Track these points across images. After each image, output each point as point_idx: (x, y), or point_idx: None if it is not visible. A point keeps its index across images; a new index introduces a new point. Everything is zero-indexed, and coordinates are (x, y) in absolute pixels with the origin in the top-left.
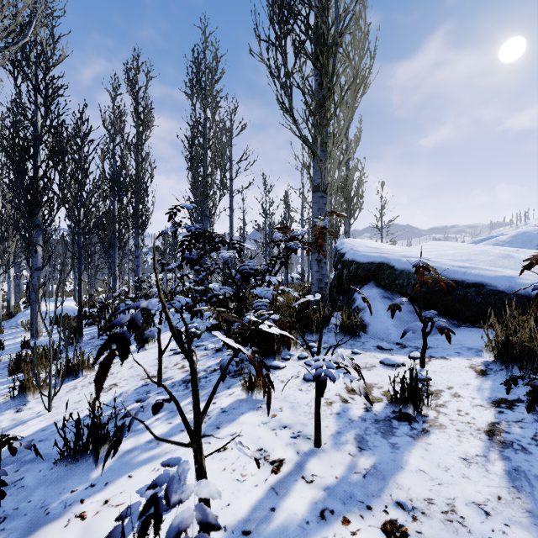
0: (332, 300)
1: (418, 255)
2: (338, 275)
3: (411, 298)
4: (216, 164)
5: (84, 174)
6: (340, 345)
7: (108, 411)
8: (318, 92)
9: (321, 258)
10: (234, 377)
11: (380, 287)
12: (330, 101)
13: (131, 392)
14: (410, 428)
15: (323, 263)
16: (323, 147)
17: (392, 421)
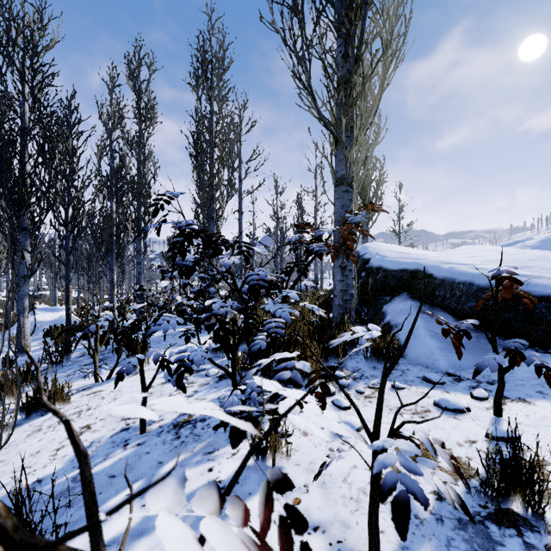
0: (355, 313)
1: (459, 261)
2: (362, 284)
3: (456, 314)
4: (223, 161)
5: (72, 169)
6: (374, 375)
7: (67, 474)
8: (343, 63)
9: (346, 265)
10: None
11: (415, 299)
12: (358, 74)
13: (105, 440)
14: (524, 544)
15: (348, 271)
16: (348, 132)
17: (488, 526)
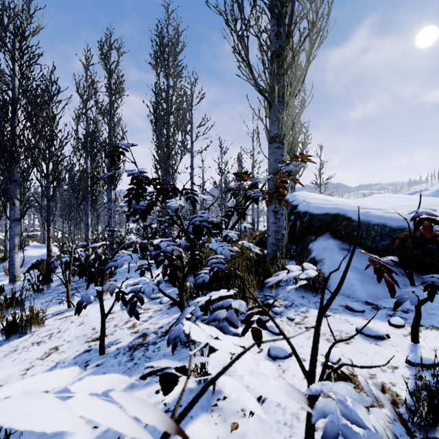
0: (286, 250)
1: (373, 207)
2: (291, 226)
3: (371, 251)
4: (177, 126)
5: (52, 131)
6: (303, 303)
7: None
8: (275, 39)
9: (278, 209)
10: (186, 346)
11: (336, 238)
12: (288, 49)
13: (69, 361)
14: None
15: (280, 214)
16: (279, 97)
17: None
